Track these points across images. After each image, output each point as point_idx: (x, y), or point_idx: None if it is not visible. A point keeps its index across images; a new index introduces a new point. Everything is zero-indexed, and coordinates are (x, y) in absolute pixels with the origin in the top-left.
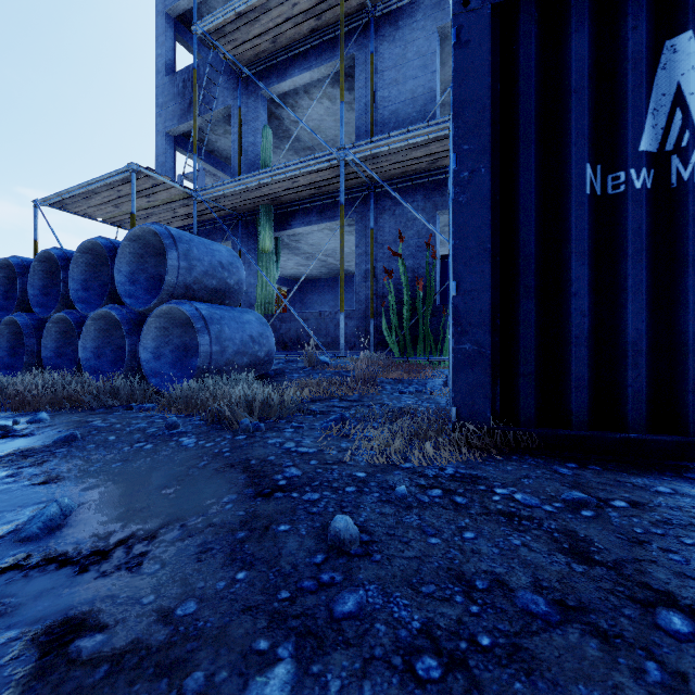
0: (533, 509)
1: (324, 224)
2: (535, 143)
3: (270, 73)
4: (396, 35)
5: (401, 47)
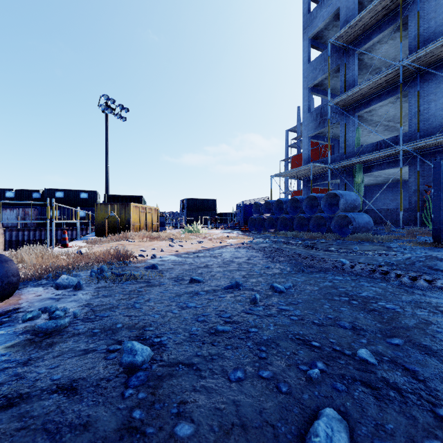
0: (439, 251)
1: (389, 169)
2: None
3: (360, 105)
4: (433, 78)
5: (436, 83)
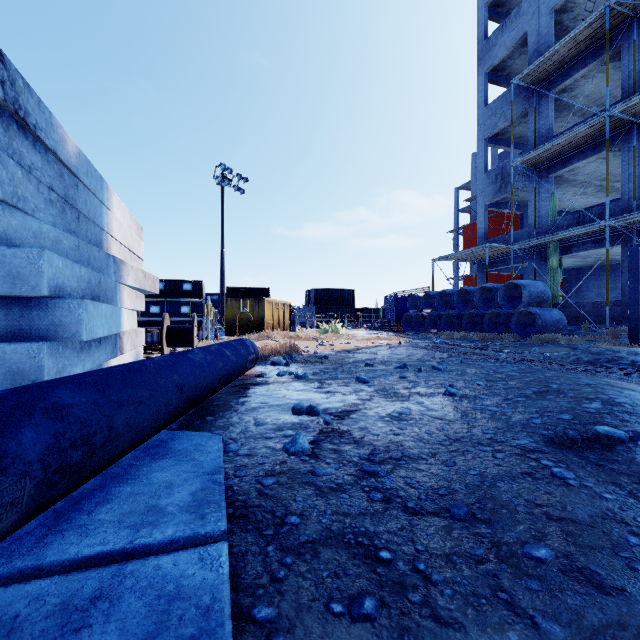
0: None
1: (596, 249)
2: None
3: (556, 164)
4: None
5: None
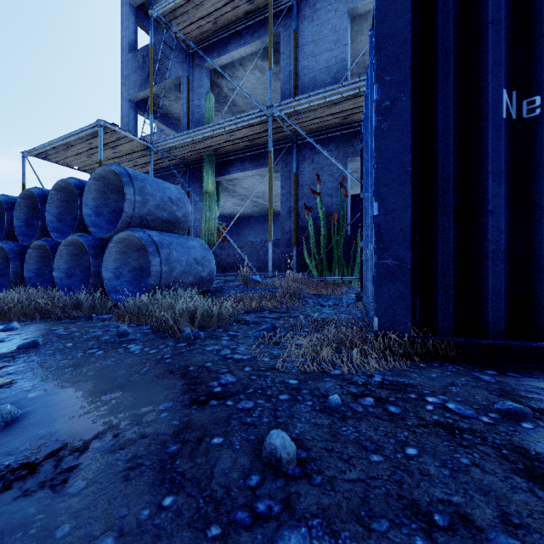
0: (471, 421)
1: (255, 170)
2: (453, 73)
3: (212, 49)
4: (315, 15)
5: (318, 25)
